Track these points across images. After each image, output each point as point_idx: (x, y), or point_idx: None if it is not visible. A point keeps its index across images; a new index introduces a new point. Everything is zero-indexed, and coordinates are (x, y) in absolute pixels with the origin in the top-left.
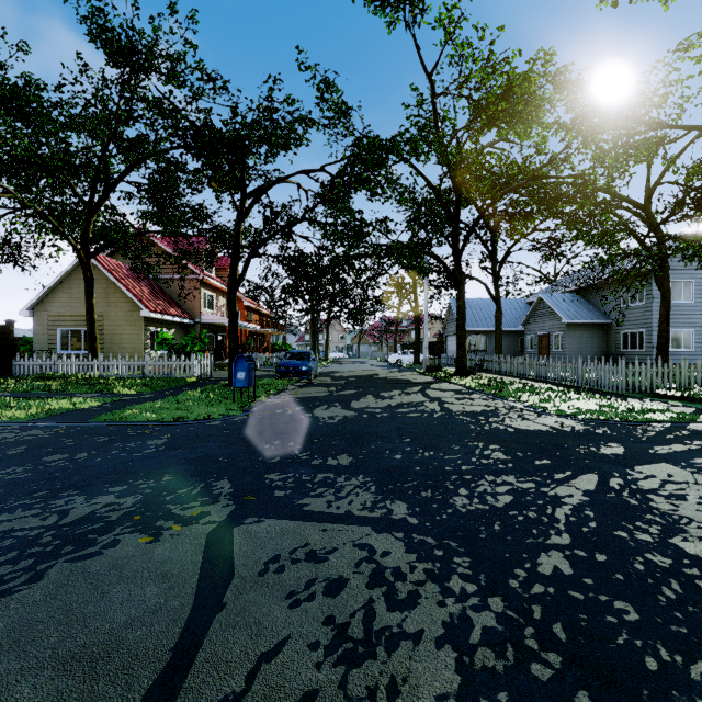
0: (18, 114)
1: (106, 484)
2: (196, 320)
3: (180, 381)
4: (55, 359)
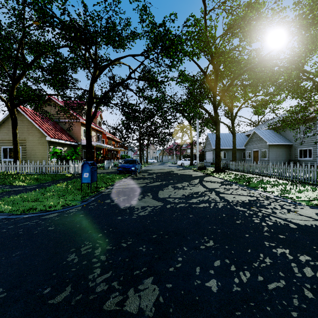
0: None
1: None
2: (79, 143)
3: (61, 176)
4: None
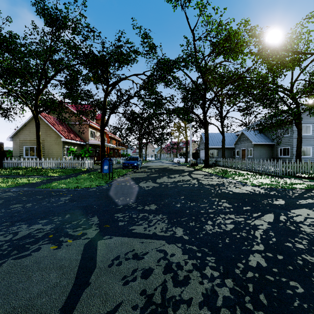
0: (6, 49)
1: (38, 219)
2: (87, 143)
3: (79, 170)
4: (22, 160)
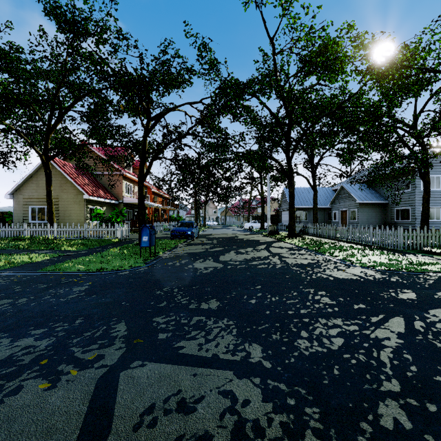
0: (5, 68)
1: (31, 326)
2: (120, 201)
3: (107, 241)
4: (25, 226)
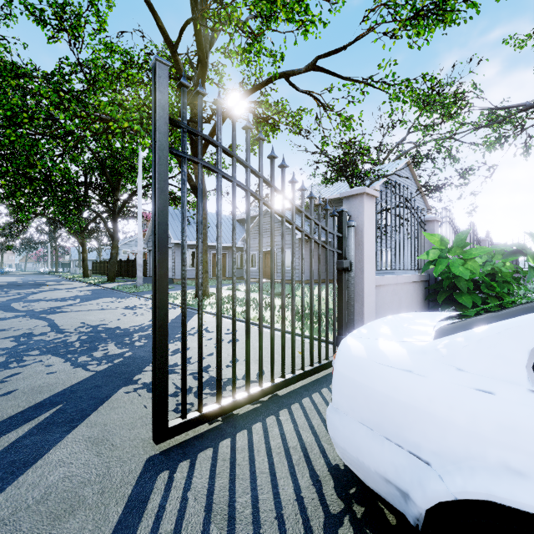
0: None
1: None
2: None
3: None
4: None
